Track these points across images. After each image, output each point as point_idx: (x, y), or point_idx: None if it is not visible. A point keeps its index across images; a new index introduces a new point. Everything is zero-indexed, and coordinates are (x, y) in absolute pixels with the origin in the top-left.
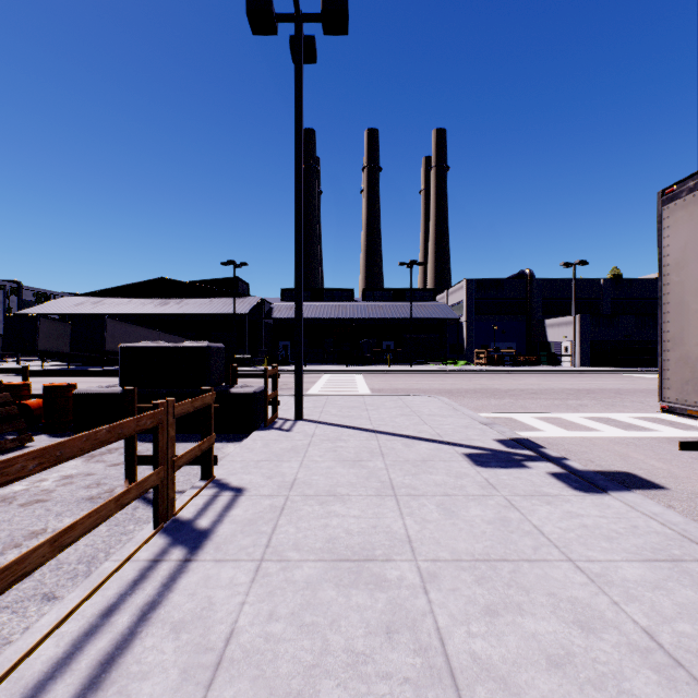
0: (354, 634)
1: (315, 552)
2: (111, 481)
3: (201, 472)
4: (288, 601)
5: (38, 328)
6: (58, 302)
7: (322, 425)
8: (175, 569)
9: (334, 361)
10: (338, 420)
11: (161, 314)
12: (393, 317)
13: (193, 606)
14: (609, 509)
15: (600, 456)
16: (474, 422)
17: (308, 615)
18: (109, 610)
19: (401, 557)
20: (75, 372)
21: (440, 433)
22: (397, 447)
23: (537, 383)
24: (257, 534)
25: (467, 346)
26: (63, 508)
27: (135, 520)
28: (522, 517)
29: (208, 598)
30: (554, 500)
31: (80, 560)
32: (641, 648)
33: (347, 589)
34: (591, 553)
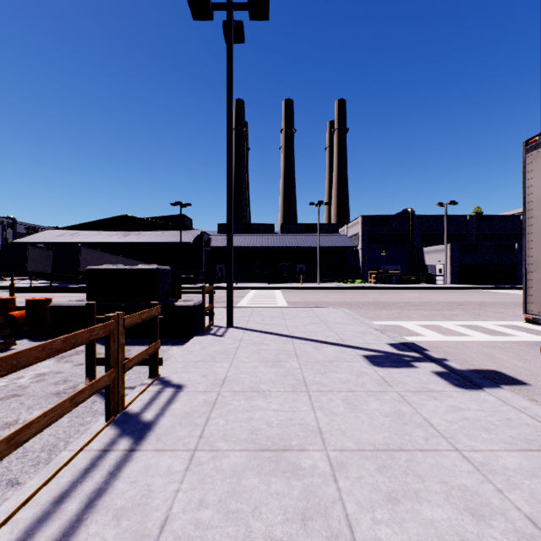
0: (274, 521)
1: (241, 442)
2: (76, 378)
3: (148, 372)
4: (216, 489)
5: (27, 254)
6: (43, 234)
7: (248, 332)
8: (121, 458)
9: (258, 280)
10: (261, 327)
11: (124, 243)
12: (304, 246)
13: (134, 494)
14: (485, 404)
15: (472, 357)
16: (370, 329)
17: (233, 502)
18: (61, 497)
19: (314, 447)
20: (52, 289)
21: (343, 338)
22: (309, 350)
23: (417, 297)
24: (193, 426)
25: (362, 268)
26: (34, 402)
27: (93, 413)
28: (414, 410)
29: (148, 485)
30: (439, 395)
31: (43, 448)
32: (527, 535)
33: (267, 477)
34: (474, 443)
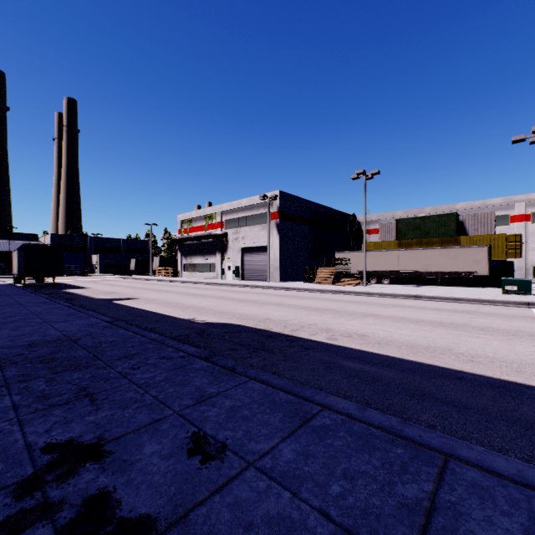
0: None
1: None
2: None
3: None
4: None
5: None
6: None
7: None
8: None
9: None
10: None
11: None
12: (2, 250)
13: None
14: None
15: None
16: None
17: None
18: None
19: None
20: None
21: None
22: None
23: None
24: None
25: None
26: None
27: None
28: None
29: None
30: None
31: None
32: None
33: None
34: None
